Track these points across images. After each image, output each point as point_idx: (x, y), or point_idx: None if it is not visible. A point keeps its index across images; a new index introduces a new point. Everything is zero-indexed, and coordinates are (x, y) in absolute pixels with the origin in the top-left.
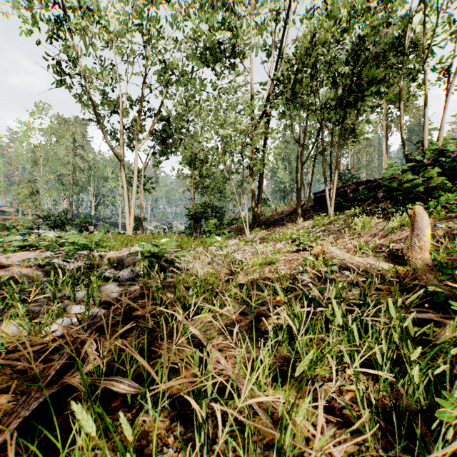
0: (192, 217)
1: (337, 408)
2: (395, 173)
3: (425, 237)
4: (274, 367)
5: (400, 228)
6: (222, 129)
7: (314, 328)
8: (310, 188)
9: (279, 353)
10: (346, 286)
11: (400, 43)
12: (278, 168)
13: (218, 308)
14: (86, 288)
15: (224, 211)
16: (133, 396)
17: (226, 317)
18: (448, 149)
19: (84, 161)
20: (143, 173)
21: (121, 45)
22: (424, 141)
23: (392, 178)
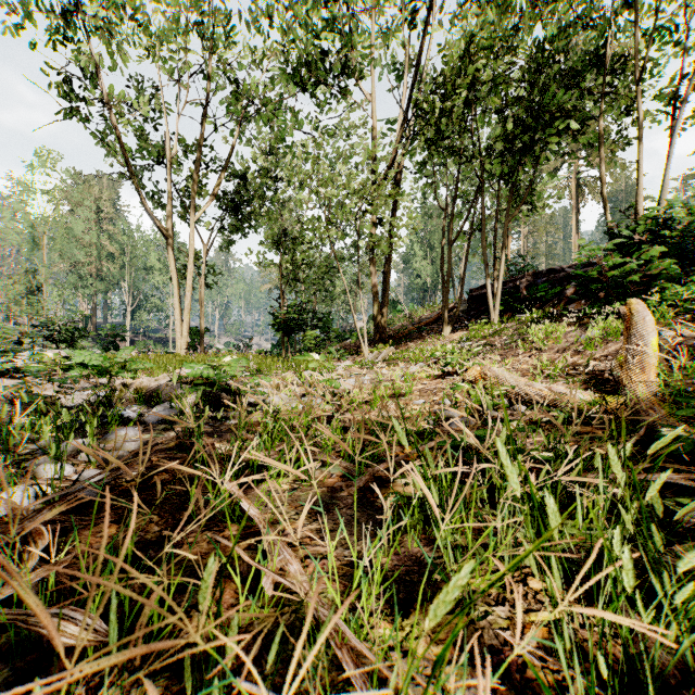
0: (280, 327)
1: (515, 663)
2: (595, 254)
3: (648, 349)
4: (392, 578)
5: (603, 339)
6: (325, 187)
7: (469, 500)
8: (462, 282)
9: (405, 548)
10: (525, 427)
11: (602, 56)
12: (414, 254)
13: (281, 465)
14: (81, 434)
15: (331, 320)
16: (104, 645)
17: (317, 482)
18: (676, 217)
19: (115, 242)
20: (204, 260)
21: (169, 57)
22: (639, 205)
23: (588, 265)
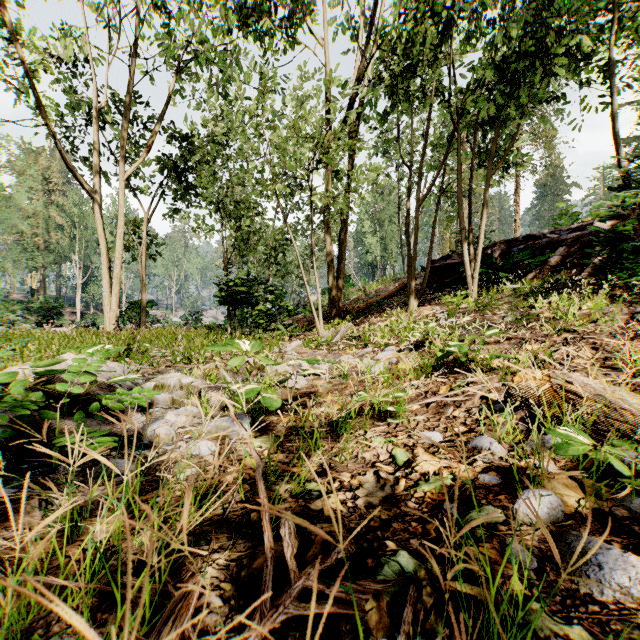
0: (225, 300)
1: None
2: (633, 201)
3: None
4: None
5: None
6: (272, 129)
7: None
8: (430, 249)
9: None
10: None
11: None
12: (364, 231)
13: None
14: None
15: (284, 293)
16: None
17: None
18: None
19: (64, 214)
20: (145, 227)
21: None
22: None
23: (576, 229)
